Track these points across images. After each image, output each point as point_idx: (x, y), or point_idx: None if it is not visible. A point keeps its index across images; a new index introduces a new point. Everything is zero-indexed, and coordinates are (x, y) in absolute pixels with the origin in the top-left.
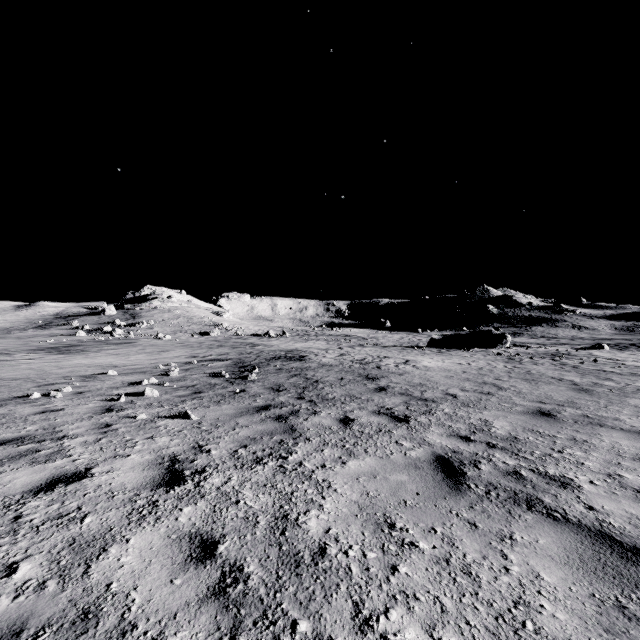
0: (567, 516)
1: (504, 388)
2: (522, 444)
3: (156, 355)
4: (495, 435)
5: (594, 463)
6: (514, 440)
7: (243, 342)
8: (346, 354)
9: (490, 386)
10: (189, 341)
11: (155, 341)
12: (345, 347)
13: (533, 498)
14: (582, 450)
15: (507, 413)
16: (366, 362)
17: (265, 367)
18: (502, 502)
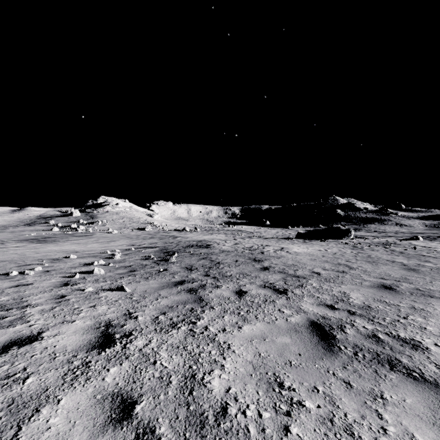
0: (424, 376)
1: (354, 268)
2: (375, 312)
3: (106, 244)
4: (353, 304)
5: (434, 328)
6: (368, 308)
7: (167, 235)
8: (239, 243)
9: (343, 266)
10: (130, 234)
11: (106, 234)
12: (238, 238)
13: (393, 359)
14: (422, 317)
15: (359, 287)
16: (253, 249)
17: (182, 252)
18: (368, 362)
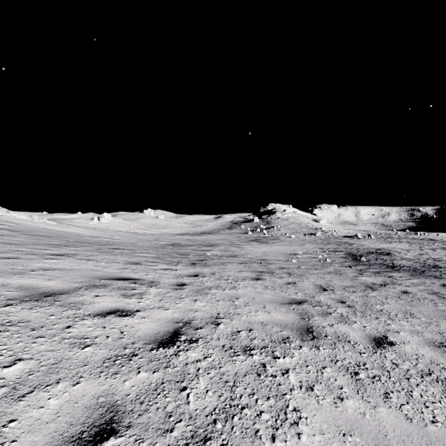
0: None
1: None
2: None
3: (302, 246)
4: None
5: None
6: None
7: (340, 241)
8: (424, 254)
9: None
10: (306, 239)
11: (288, 238)
12: (426, 249)
13: None
14: None
15: None
16: (439, 260)
17: (366, 256)
18: None
